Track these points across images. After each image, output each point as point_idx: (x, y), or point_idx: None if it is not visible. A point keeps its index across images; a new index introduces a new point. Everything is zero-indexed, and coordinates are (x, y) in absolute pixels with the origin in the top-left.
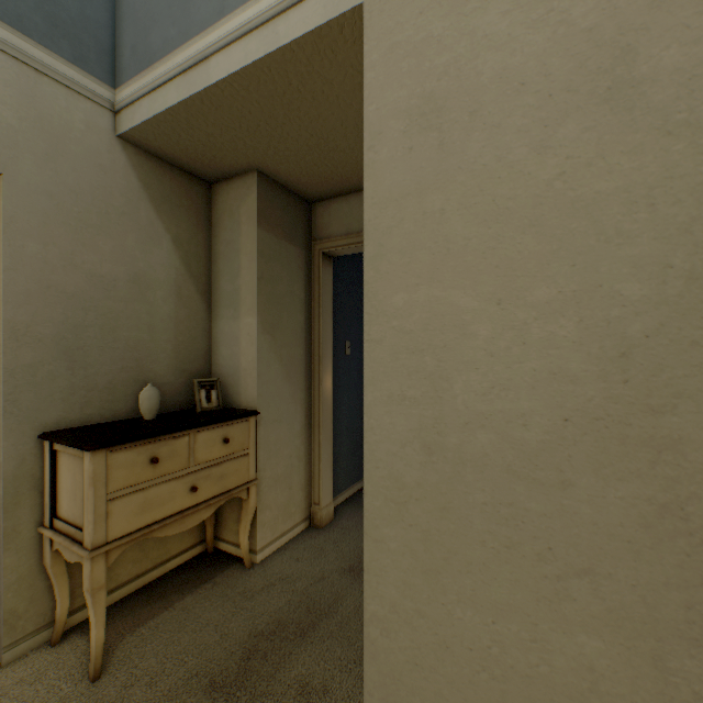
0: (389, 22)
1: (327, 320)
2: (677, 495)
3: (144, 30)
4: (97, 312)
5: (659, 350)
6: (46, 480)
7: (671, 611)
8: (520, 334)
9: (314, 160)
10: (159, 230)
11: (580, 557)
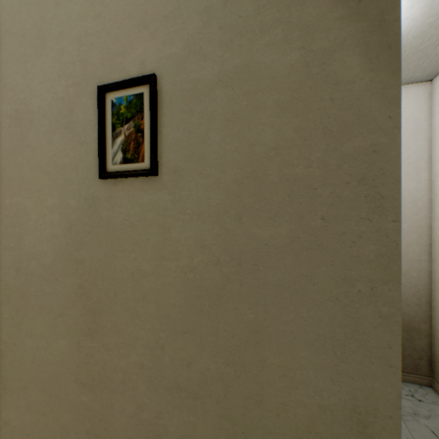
0: (5, 73)
1: None
2: (83, 280)
3: None
4: None
5: (79, 226)
6: None
7: (82, 324)
8: (45, 219)
9: None
10: None
11: (60, 309)
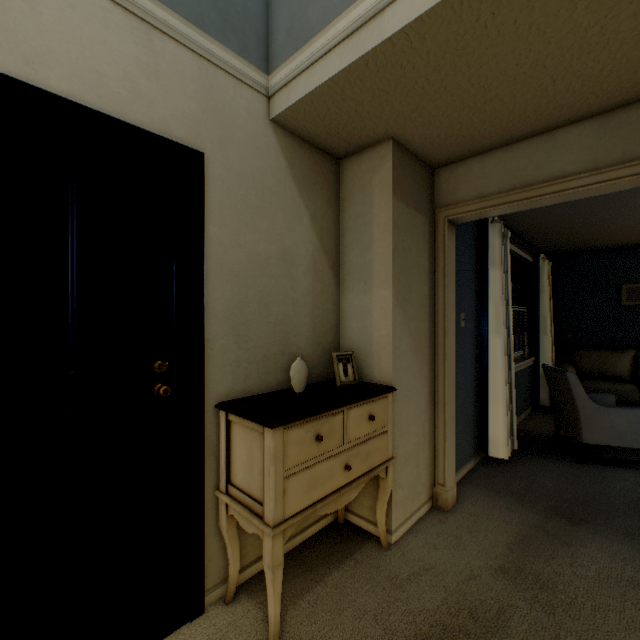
0: None
1: (451, 291)
2: None
3: (300, 8)
4: (255, 288)
5: None
6: (221, 447)
7: None
8: None
9: (460, 117)
10: (300, 207)
11: None
